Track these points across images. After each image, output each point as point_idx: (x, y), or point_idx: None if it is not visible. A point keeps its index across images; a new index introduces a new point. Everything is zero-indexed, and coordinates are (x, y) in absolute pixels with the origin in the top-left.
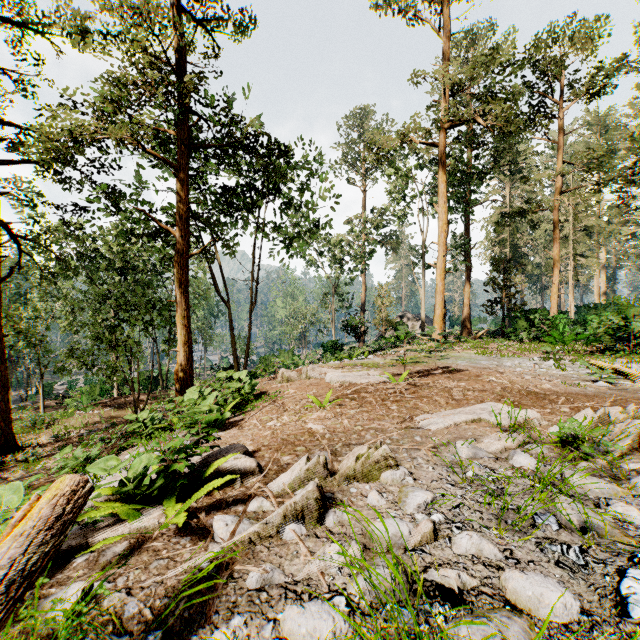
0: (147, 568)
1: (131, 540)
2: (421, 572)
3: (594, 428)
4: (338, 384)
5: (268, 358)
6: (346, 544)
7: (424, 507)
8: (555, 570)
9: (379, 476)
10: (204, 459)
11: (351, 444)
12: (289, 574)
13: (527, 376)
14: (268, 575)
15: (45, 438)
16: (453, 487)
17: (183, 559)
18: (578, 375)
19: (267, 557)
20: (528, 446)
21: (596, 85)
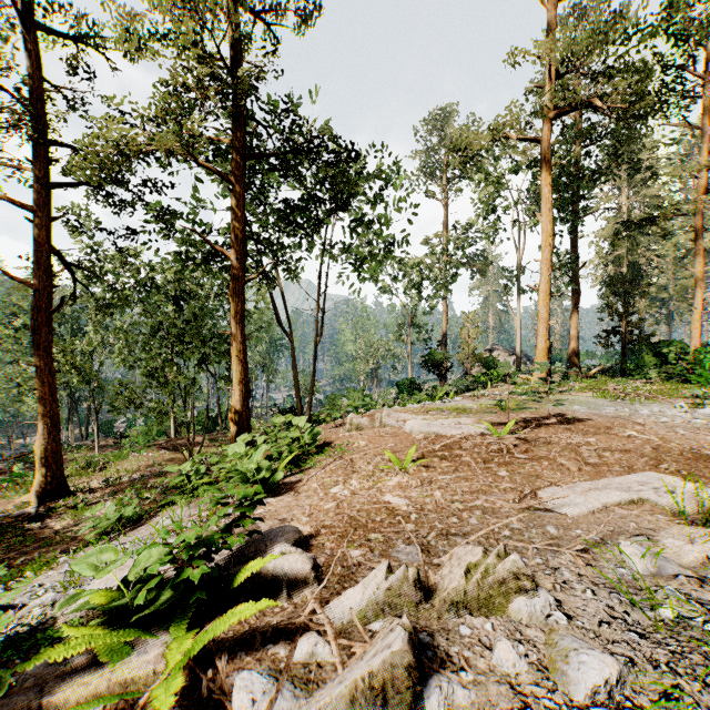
0: None
1: (107, 704)
2: None
3: None
4: (421, 436)
5: (335, 398)
6: None
7: (606, 692)
8: None
9: (506, 606)
10: (240, 548)
11: (450, 534)
12: None
13: (681, 430)
14: None
15: (97, 482)
16: (643, 641)
17: None
18: None
19: None
20: None
21: None
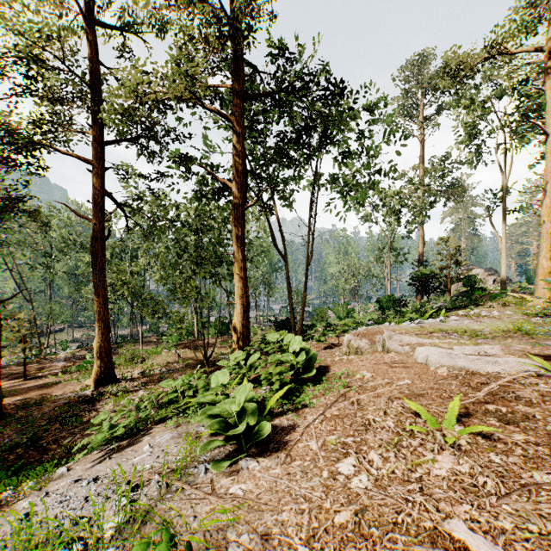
0: None
1: None
2: None
3: None
4: (445, 371)
5: (322, 310)
6: None
7: None
8: None
9: None
10: None
11: None
12: None
13: None
14: None
15: (137, 372)
16: None
17: None
18: None
19: None
20: None
21: None
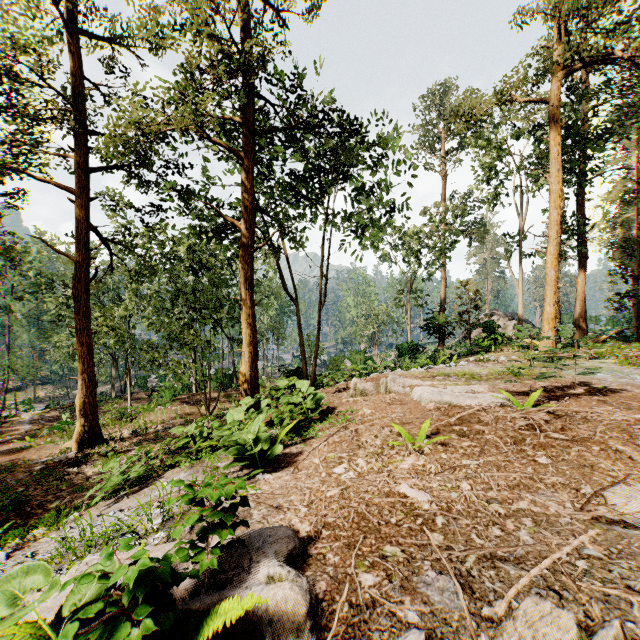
0: None
1: None
2: None
3: None
4: (432, 405)
5: (338, 359)
6: None
7: None
8: None
9: None
10: (219, 558)
11: (496, 558)
12: None
13: None
14: None
15: (127, 431)
16: None
17: None
18: None
19: None
20: None
21: None
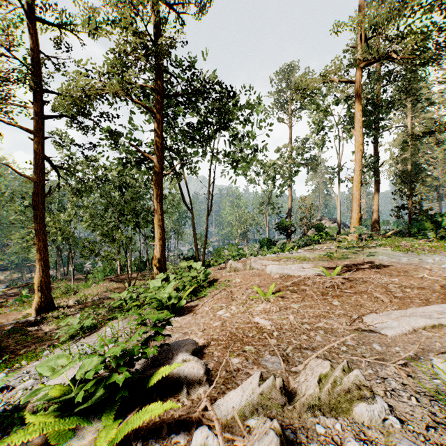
0: None
1: None
2: None
3: None
4: (278, 276)
5: (220, 250)
6: None
7: None
8: None
9: (351, 410)
10: (155, 355)
11: (302, 348)
12: None
13: None
14: None
15: (72, 301)
16: None
17: None
18: None
19: None
20: None
21: None
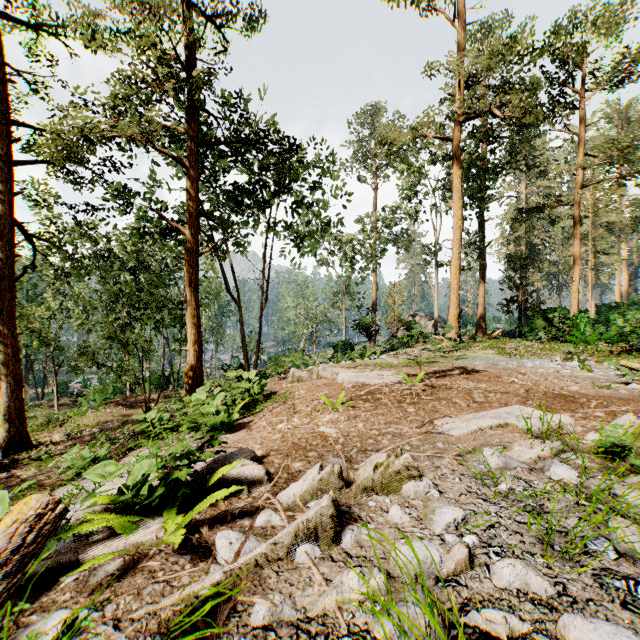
0: (140, 594)
1: (126, 557)
2: (458, 611)
3: (636, 435)
4: (351, 385)
5: (278, 358)
6: (367, 571)
7: (454, 527)
8: (622, 613)
9: (400, 488)
10: (209, 465)
11: (367, 450)
12: (301, 607)
13: (551, 377)
14: (277, 609)
15: (58, 436)
16: (485, 502)
17: (181, 584)
18: (606, 377)
19: (276, 584)
20: (564, 455)
21: (620, 73)
